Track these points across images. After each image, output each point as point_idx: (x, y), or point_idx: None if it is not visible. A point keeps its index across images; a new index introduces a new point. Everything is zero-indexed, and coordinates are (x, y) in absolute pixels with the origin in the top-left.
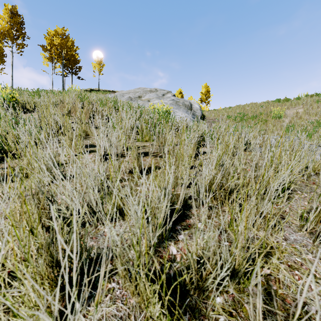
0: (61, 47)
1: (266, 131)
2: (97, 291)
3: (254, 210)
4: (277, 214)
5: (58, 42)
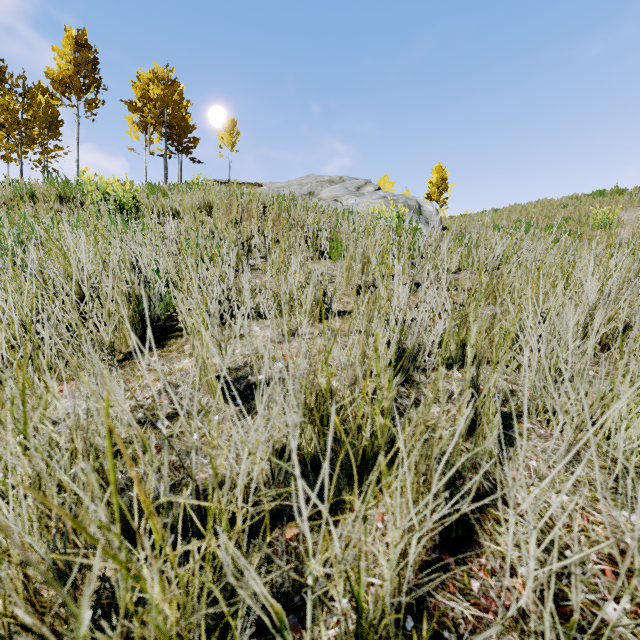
0: (164, 103)
1: (620, 246)
2: (512, 429)
3: None
4: None
5: (158, 94)
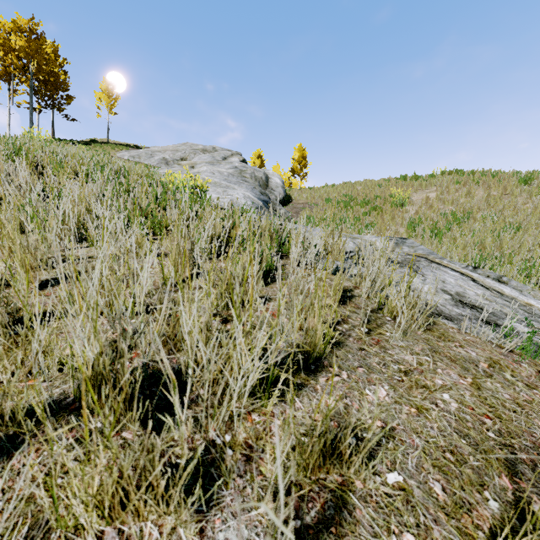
0: (28, 55)
1: (342, 230)
2: None
3: (115, 475)
4: (243, 444)
5: (20, 45)
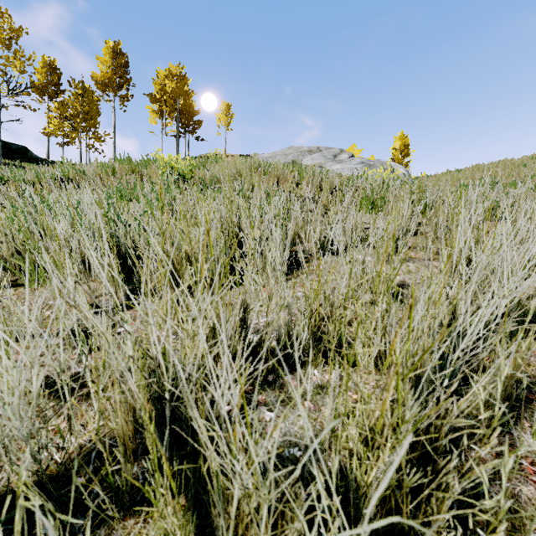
0: (177, 94)
1: None
2: None
3: None
4: None
5: (172, 88)
